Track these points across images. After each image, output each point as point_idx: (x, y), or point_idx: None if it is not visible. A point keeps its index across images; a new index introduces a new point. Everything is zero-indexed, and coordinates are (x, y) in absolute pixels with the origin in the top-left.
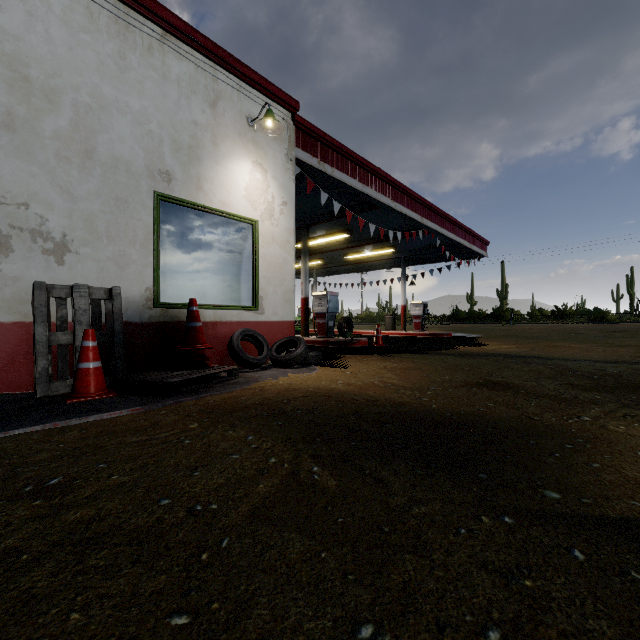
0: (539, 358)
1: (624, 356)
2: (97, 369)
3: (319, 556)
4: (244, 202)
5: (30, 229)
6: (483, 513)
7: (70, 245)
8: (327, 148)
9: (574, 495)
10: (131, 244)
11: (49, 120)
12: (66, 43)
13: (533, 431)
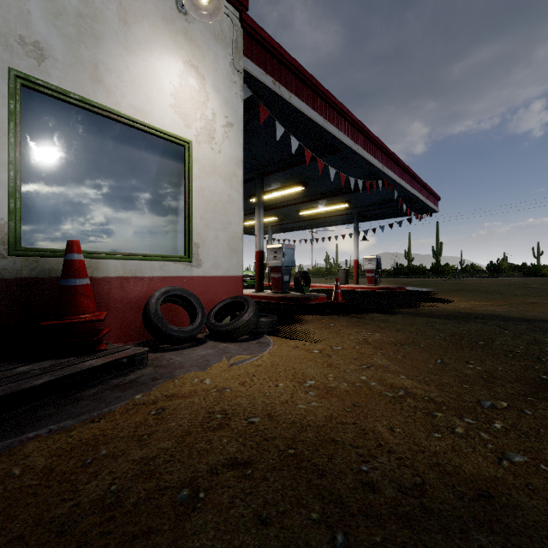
0: None
1: None
2: None
3: None
4: (171, 113)
5: None
6: None
7: None
8: (283, 68)
9: None
10: None
11: None
12: None
13: None
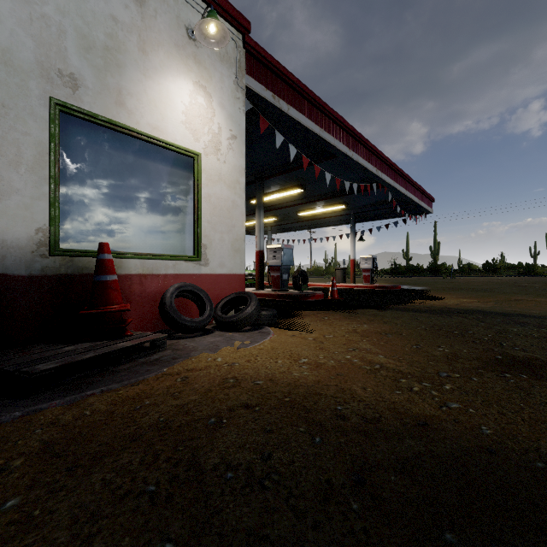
0: (524, 316)
1: None
2: None
3: None
4: (183, 129)
5: None
6: None
7: None
8: (282, 82)
9: None
10: (11, 166)
11: None
12: None
13: None
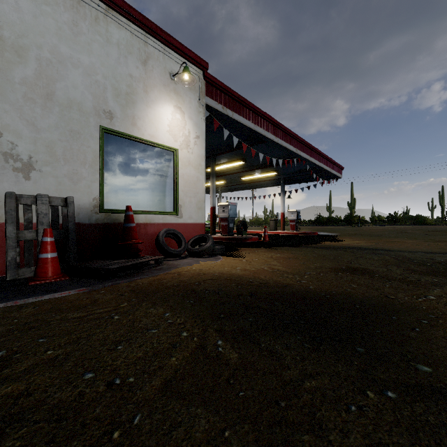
0: (383, 250)
1: (445, 249)
2: (53, 258)
3: (222, 435)
4: (167, 135)
5: (3, 152)
6: (367, 387)
7: (35, 165)
8: (228, 97)
9: (443, 369)
10: (82, 165)
11: (18, 70)
12: (31, 12)
13: (392, 308)
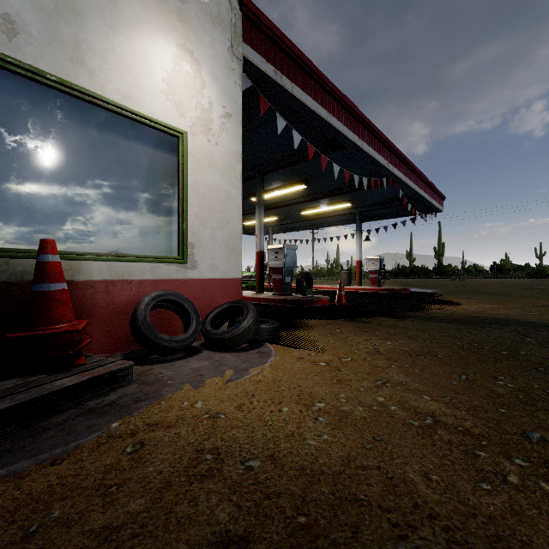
0: None
1: None
2: None
3: None
4: (163, 101)
5: None
6: None
7: None
8: (285, 57)
9: None
10: None
11: None
12: None
13: None
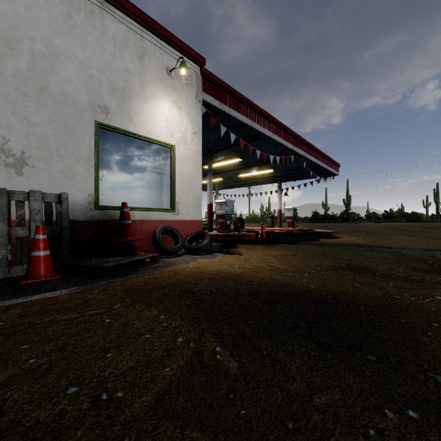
0: (382, 247)
1: None
2: (46, 256)
3: None
4: (164, 131)
5: None
6: (385, 405)
7: (27, 160)
8: (226, 94)
9: None
10: (77, 160)
11: (10, 62)
12: (24, 3)
13: (399, 309)
